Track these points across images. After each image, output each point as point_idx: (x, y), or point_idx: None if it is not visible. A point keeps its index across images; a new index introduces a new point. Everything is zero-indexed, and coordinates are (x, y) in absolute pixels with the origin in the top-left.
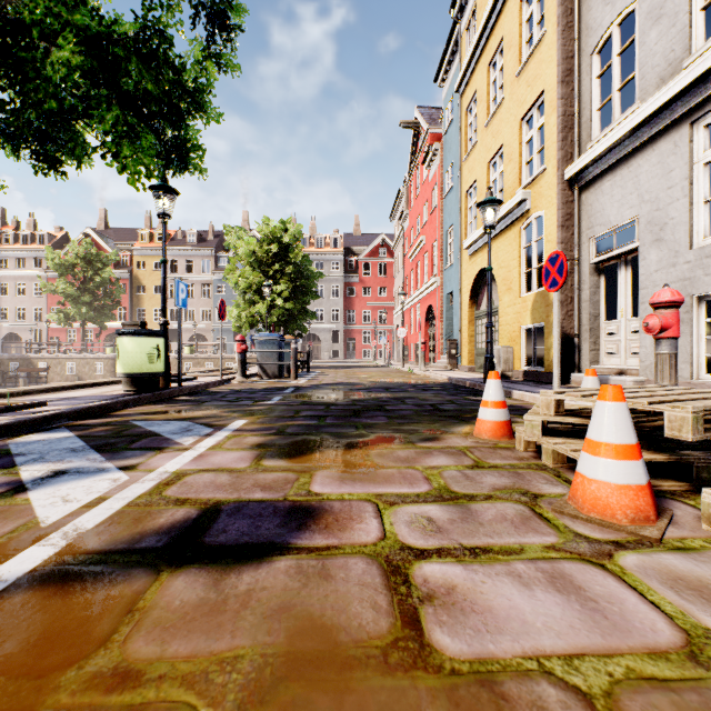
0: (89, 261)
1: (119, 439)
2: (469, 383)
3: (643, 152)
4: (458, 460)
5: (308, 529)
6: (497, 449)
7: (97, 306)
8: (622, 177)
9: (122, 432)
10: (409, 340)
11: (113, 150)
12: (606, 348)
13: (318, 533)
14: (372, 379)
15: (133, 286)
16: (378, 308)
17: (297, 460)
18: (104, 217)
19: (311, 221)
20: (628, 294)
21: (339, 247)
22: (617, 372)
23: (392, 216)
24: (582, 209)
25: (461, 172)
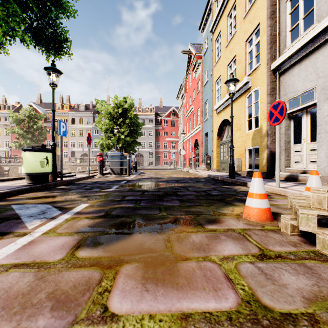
0: (31, 118)
1: None
2: (220, 178)
3: (319, 50)
4: (244, 247)
5: None
6: (267, 232)
7: (35, 139)
8: (306, 65)
9: None
10: (186, 156)
11: None
12: (294, 159)
13: None
14: (169, 175)
15: None
16: (171, 141)
17: (108, 248)
18: (40, 97)
19: (139, 100)
20: (308, 130)
21: (152, 112)
22: (302, 172)
23: (178, 97)
24: (281, 85)
25: (213, 72)
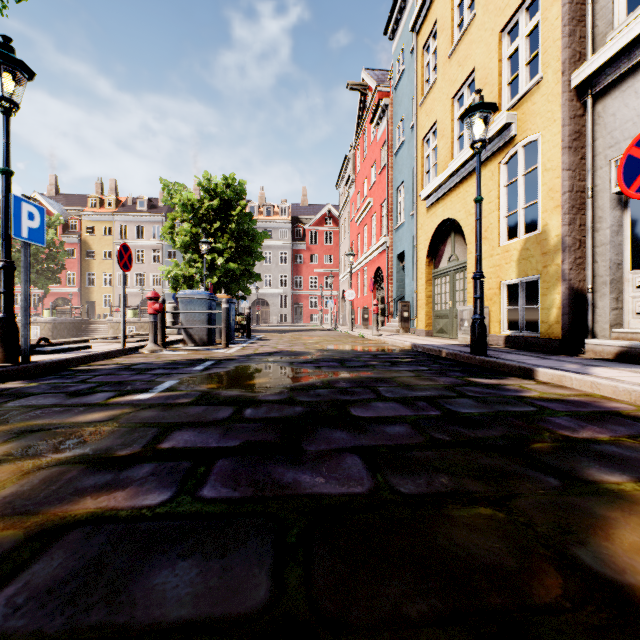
0: None
1: None
2: (446, 353)
3: None
4: None
5: None
6: None
7: (39, 269)
8: None
9: None
10: (355, 304)
11: None
12: (636, 306)
13: None
14: (320, 345)
15: (83, 250)
16: (324, 274)
17: None
18: (55, 183)
19: (260, 191)
20: None
21: (287, 215)
22: None
23: (338, 183)
24: (598, 123)
25: (416, 119)
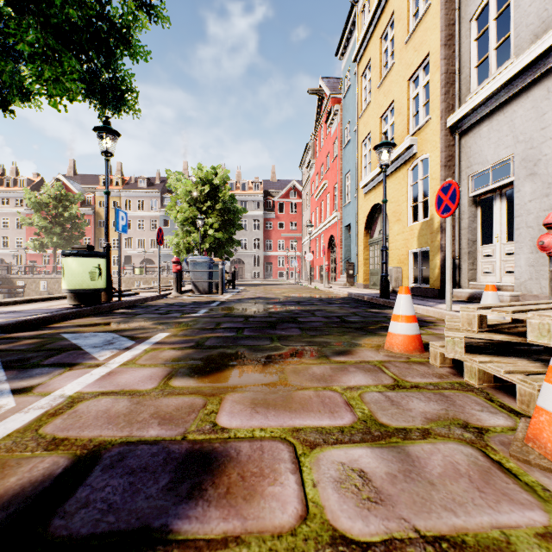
0: (59, 200)
1: (37, 353)
2: (367, 298)
3: (518, 100)
4: (376, 378)
5: (202, 497)
6: (411, 364)
7: (66, 236)
8: (498, 122)
9: (45, 346)
10: (314, 263)
11: (34, 71)
12: (482, 268)
13: (214, 507)
14: (286, 294)
15: (96, 220)
16: (290, 238)
17: (208, 379)
18: (73, 166)
19: (237, 170)
20: (502, 222)
21: (259, 190)
22: None
23: (301, 165)
24: (462, 151)
25: (357, 127)
